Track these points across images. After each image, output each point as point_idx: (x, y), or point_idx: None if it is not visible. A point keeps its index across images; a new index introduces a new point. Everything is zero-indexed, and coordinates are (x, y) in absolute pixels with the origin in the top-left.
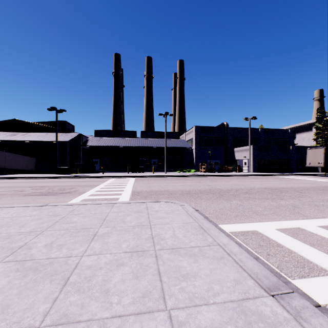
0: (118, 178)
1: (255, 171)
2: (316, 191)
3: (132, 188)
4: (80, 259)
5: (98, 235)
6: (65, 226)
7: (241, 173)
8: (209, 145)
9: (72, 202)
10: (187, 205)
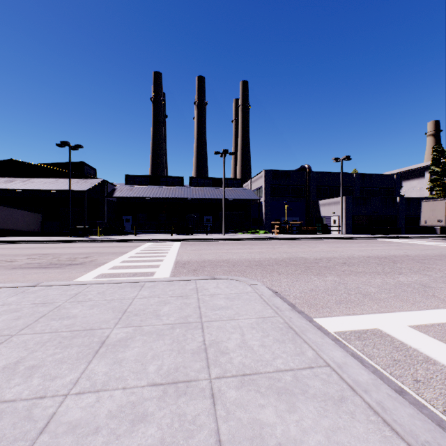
0: (156, 242)
1: (349, 232)
2: (445, 262)
3: (176, 257)
4: (59, 404)
5: (107, 344)
6: (55, 325)
7: (329, 235)
8: (284, 196)
9: (82, 278)
10: (260, 285)
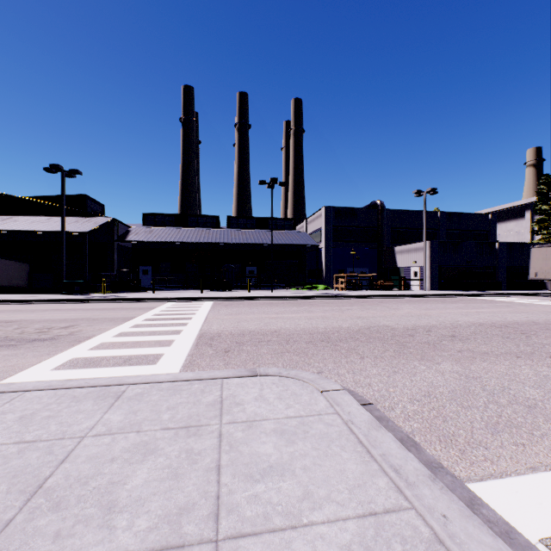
0: (180, 301)
1: (435, 288)
2: None
3: (202, 325)
4: None
5: None
6: None
7: (410, 292)
8: (350, 241)
9: (34, 370)
10: (341, 393)
